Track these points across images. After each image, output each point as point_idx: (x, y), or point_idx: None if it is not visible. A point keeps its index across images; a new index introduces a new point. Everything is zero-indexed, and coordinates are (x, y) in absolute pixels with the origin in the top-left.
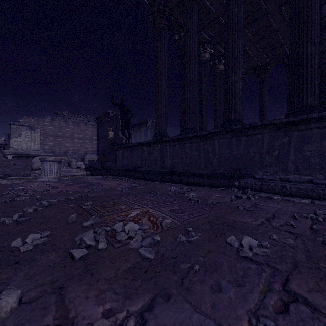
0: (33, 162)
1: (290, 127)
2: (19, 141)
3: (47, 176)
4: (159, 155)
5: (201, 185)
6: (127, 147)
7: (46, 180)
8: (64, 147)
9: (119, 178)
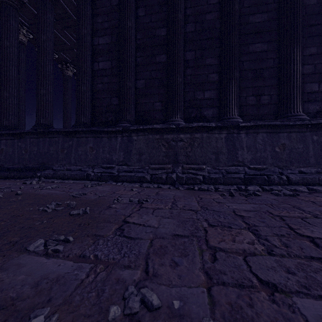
0: None
1: (72, 134)
2: None
3: None
4: None
5: (12, 178)
6: None
7: None
8: None
9: None
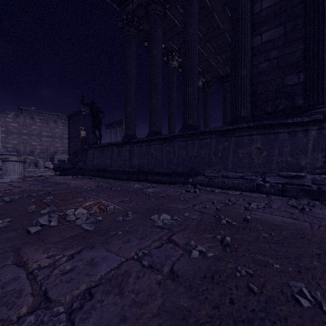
0: None
1: (229, 133)
2: None
3: (9, 176)
4: (128, 155)
5: (163, 183)
6: (97, 147)
7: (8, 181)
8: (31, 146)
9: (89, 178)
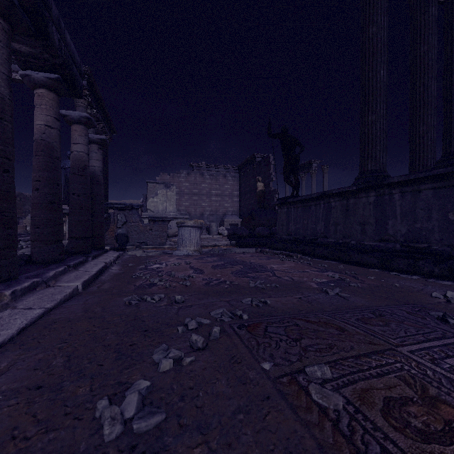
0: (169, 226)
1: None
2: (155, 202)
3: (185, 248)
4: (372, 214)
5: None
6: (296, 202)
7: (184, 254)
8: (201, 208)
9: (284, 254)
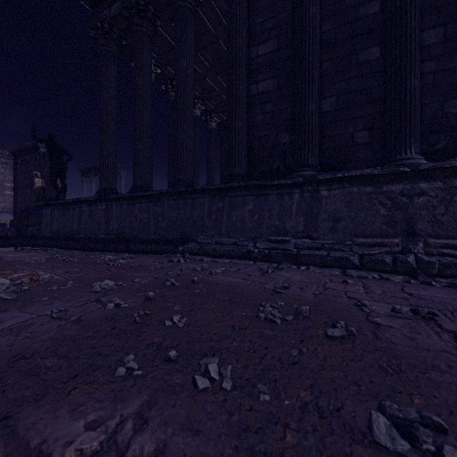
0: None
1: (223, 193)
2: None
3: None
4: (104, 217)
5: (149, 253)
6: (58, 205)
7: None
8: None
9: (43, 249)
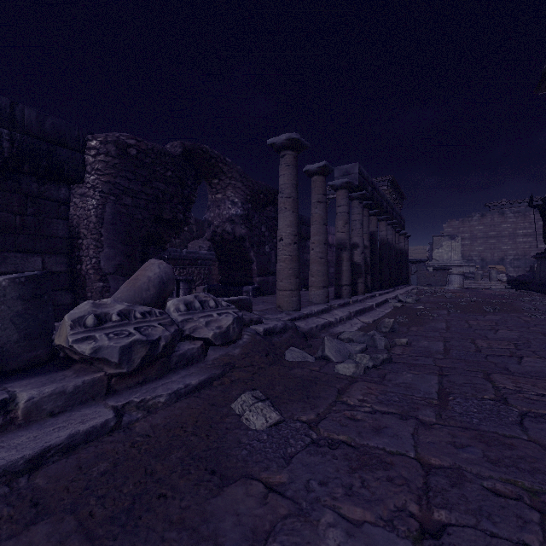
0: None
1: None
2: (440, 252)
3: (452, 285)
4: None
5: None
6: (542, 257)
7: (451, 288)
8: (500, 252)
9: (527, 292)
